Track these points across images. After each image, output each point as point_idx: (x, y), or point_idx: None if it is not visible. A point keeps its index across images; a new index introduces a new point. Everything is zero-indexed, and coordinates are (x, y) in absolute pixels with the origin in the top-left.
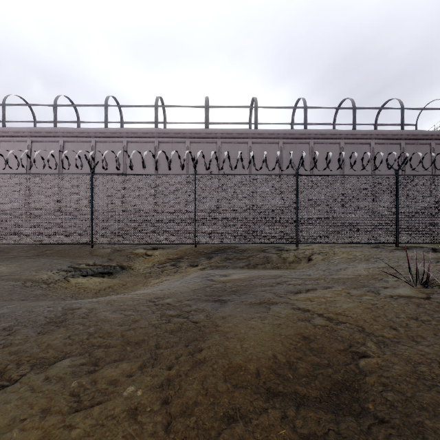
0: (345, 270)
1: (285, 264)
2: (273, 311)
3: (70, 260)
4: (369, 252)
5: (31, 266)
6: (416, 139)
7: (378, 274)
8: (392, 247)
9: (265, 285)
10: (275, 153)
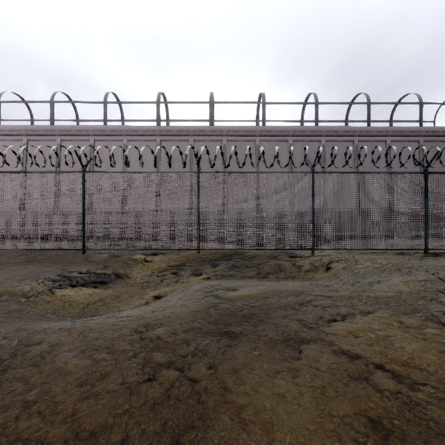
0: (379, 284)
1: (300, 273)
2: (307, 356)
3: (61, 267)
4: (396, 260)
5: (16, 274)
6: (435, 136)
7: (424, 291)
8: (419, 253)
9: (284, 307)
10: (284, 152)
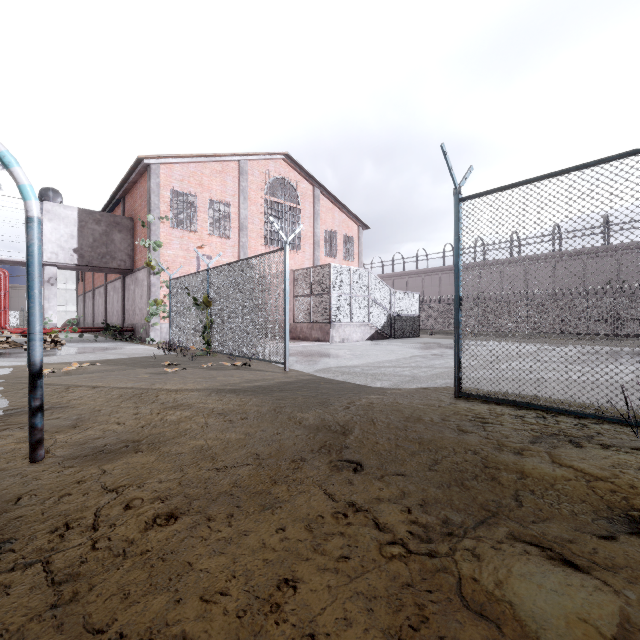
0: None
1: None
2: None
3: None
4: None
5: None
6: None
7: None
8: None
9: None
10: None
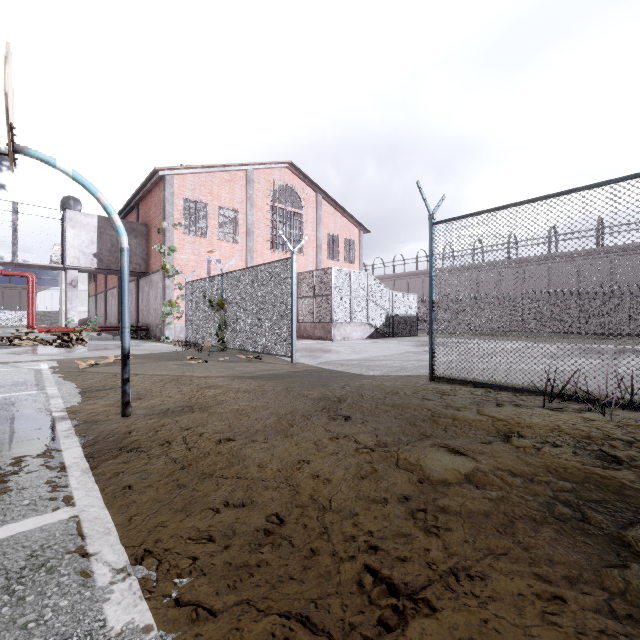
0: None
1: None
2: None
3: None
4: None
5: None
6: None
7: None
8: None
9: None
10: None
